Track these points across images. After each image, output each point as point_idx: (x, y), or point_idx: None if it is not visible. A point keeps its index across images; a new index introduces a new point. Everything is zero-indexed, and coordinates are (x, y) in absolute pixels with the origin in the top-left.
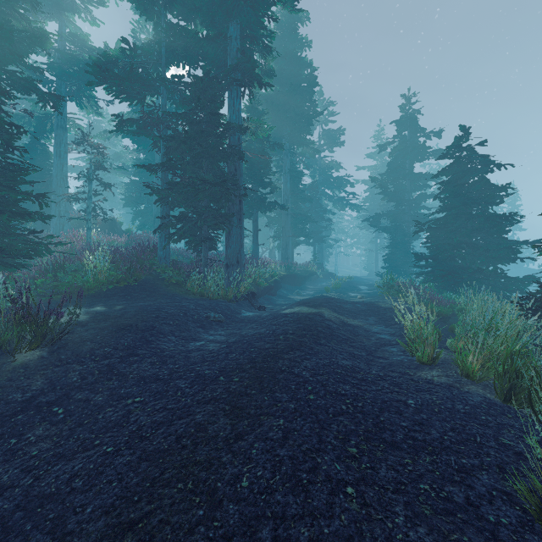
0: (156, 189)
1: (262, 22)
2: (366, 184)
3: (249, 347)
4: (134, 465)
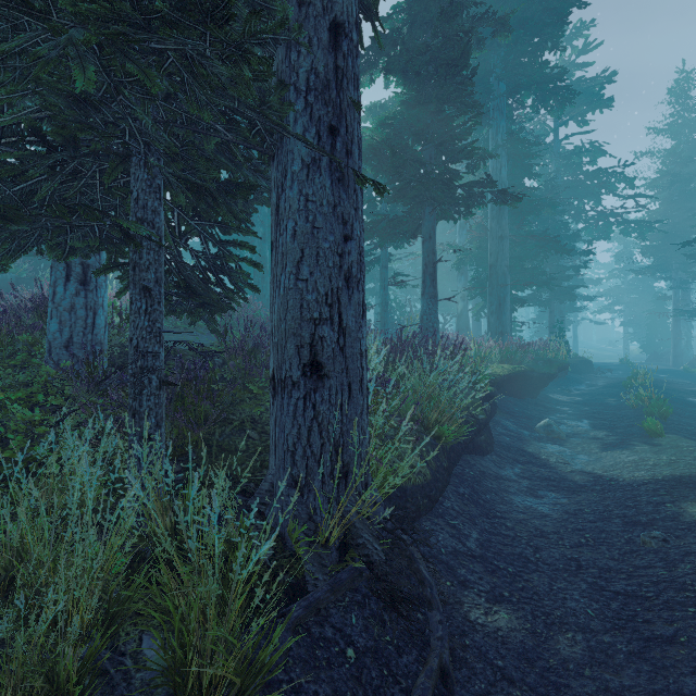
0: None
1: None
2: (650, 186)
3: None
4: None
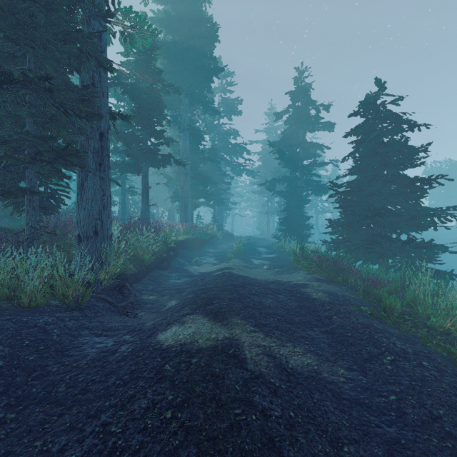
0: None
1: None
2: (259, 153)
3: None
4: None
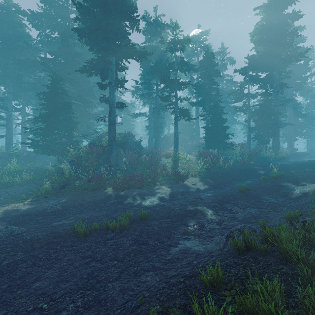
0: (250, 127)
1: (287, 66)
2: None
3: (296, 163)
4: (288, 168)
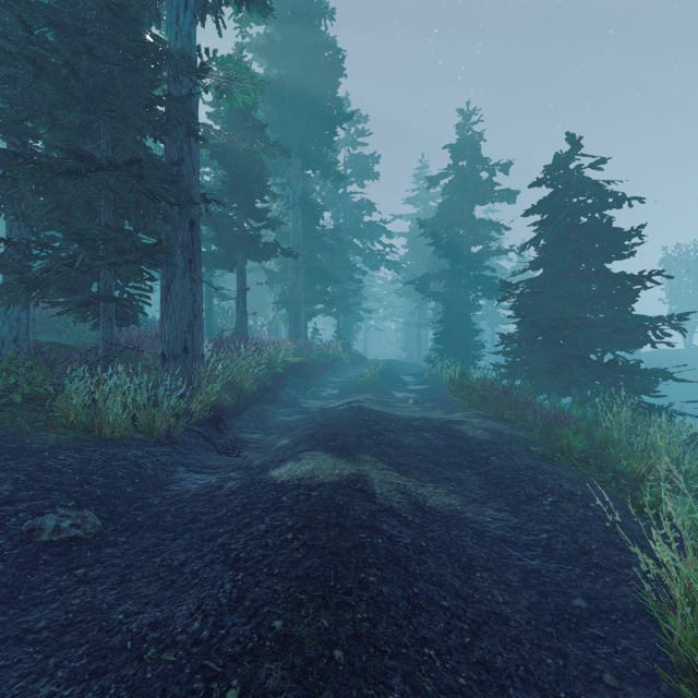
0: None
1: None
2: (406, 236)
3: None
4: None
